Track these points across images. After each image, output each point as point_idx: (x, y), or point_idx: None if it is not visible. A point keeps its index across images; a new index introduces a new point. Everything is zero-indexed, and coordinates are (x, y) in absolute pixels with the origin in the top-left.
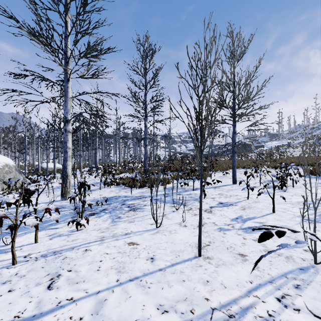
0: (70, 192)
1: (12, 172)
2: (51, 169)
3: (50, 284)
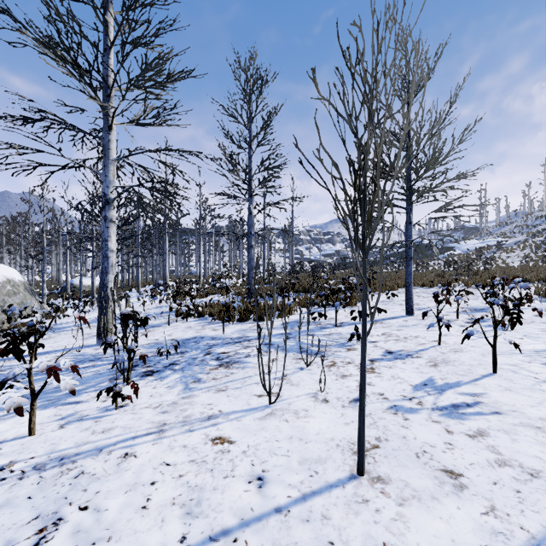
0: (113, 331)
1: (19, 294)
2: (88, 287)
3: (36, 544)
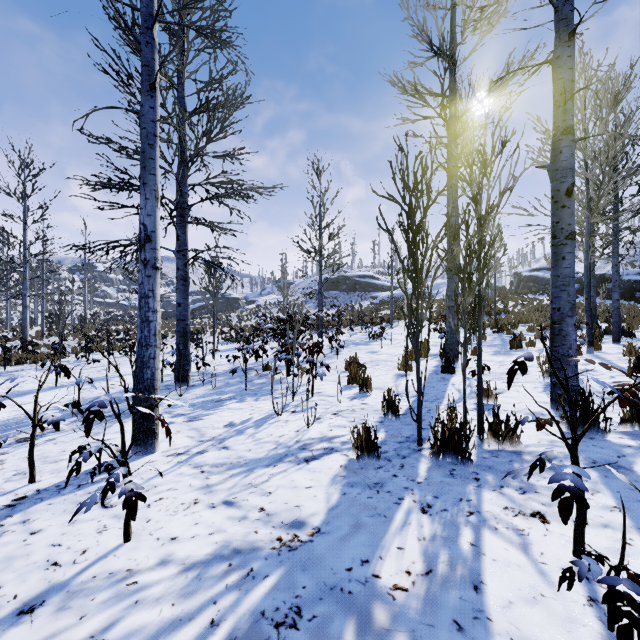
0: None
1: None
2: None
3: None
